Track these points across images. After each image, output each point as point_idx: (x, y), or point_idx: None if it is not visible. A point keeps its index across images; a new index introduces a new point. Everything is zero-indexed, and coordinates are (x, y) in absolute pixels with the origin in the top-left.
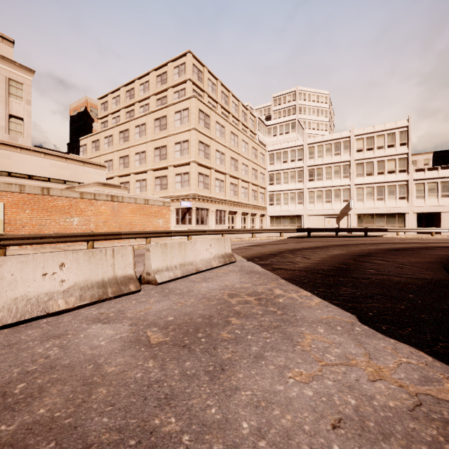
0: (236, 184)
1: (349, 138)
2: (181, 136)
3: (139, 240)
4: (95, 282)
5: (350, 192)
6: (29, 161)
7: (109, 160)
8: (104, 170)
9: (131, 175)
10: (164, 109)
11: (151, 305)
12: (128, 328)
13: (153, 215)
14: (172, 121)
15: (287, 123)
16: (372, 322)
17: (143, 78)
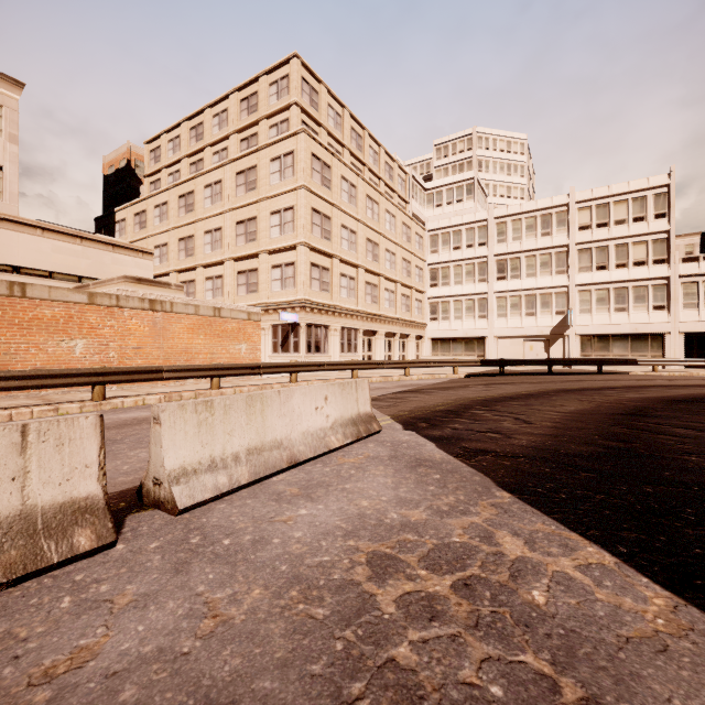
0: (376, 285)
1: (566, 207)
2: (281, 200)
3: (204, 381)
4: None
5: (568, 298)
6: (13, 241)
7: (161, 244)
8: (150, 260)
9: (198, 268)
10: (252, 154)
11: (109, 628)
12: None
13: (229, 336)
14: (265, 174)
15: (460, 185)
16: None
17: (218, 106)
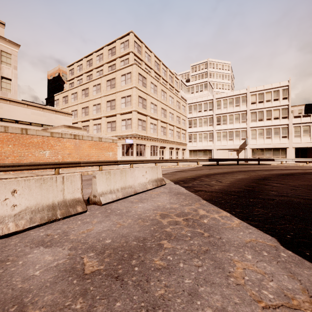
0: (165, 127)
1: (245, 94)
2: (125, 92)
3: (95, 167)
4: (46, 205)
5: (246, 133)
6: (15, 110)
7: (74, 110)
8: (70, 117)
9: (90, 120)
10: (113, 73)
11: (93, 226)
12: (67, 253)
13: (105, 149)
14: (119, 81)
15: (201, 84)
16: (293, 246)
17: (99, 52)
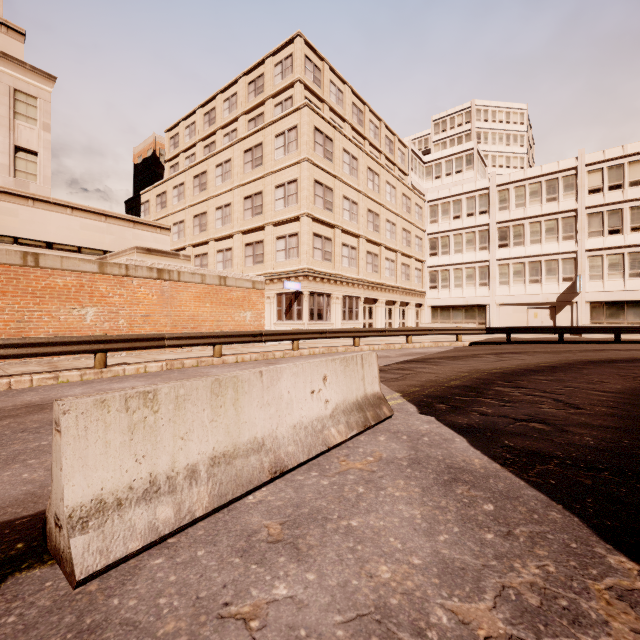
0: (377, 254)
1: (574, 170)
2: (285, 174)
3: (210, 348)
4: None
5: (576, 264)
6: (47, 219)
7: (179, 221)
8: (167, 235)
9: (210, 242)
10: (259, 132)
11: None
12: None
13: (234, 304)
14: (271, 150)
15: (459, 157)
16: None
17: (228, 91)
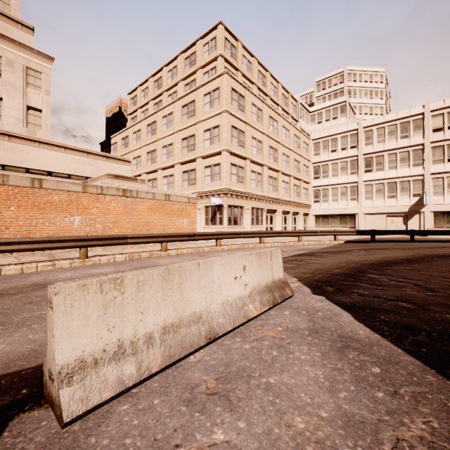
0: (276, 178)
1: (421, 115)
2: (211, 121)
3: (159, 244)
4: None
5: (423, 184)
6: (48, 156)
7: (137, 156)
8: (128, 166)
9: (158, 170)
10: (192, 93)
11: None
12: None
13: (175, 214)
14: (200, 105)
15: (335, 107)
16: None
17: (171, 64)
